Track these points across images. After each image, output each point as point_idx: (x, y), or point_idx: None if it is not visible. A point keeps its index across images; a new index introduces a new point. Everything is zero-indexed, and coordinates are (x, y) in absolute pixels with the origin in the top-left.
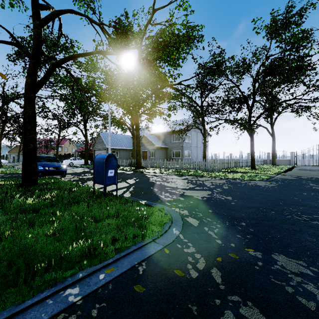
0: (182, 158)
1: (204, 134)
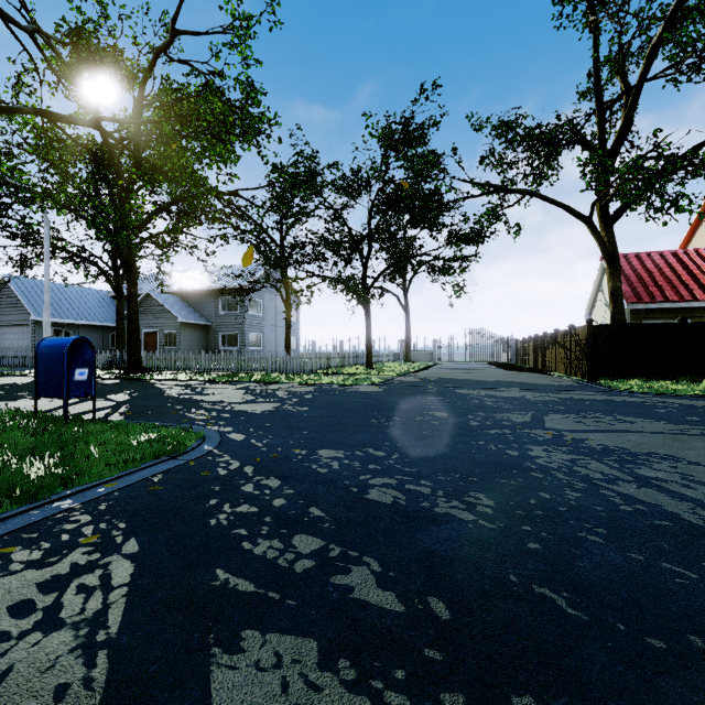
0: (244, 349)
1: (286, 302)
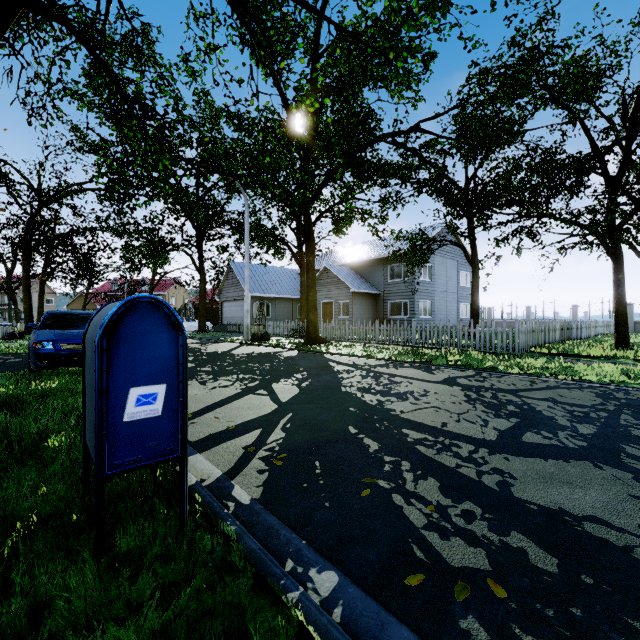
0: (413, 317)
1: (472, 259)
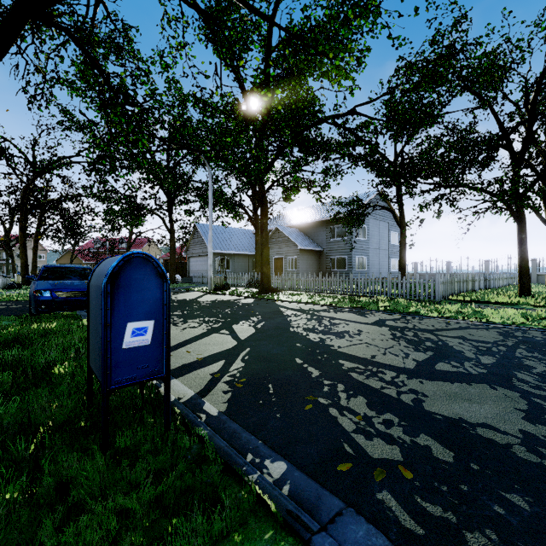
0: (351, 270)
1: (400, 222)
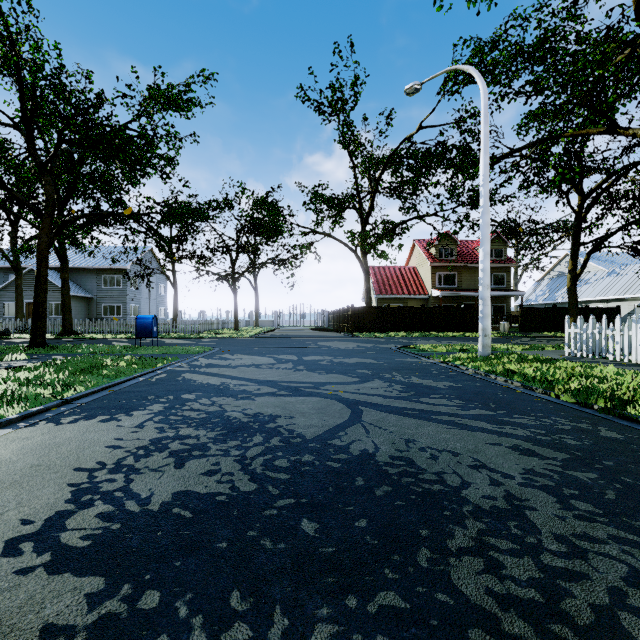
0: (126, 317)
1: (174, 284)
